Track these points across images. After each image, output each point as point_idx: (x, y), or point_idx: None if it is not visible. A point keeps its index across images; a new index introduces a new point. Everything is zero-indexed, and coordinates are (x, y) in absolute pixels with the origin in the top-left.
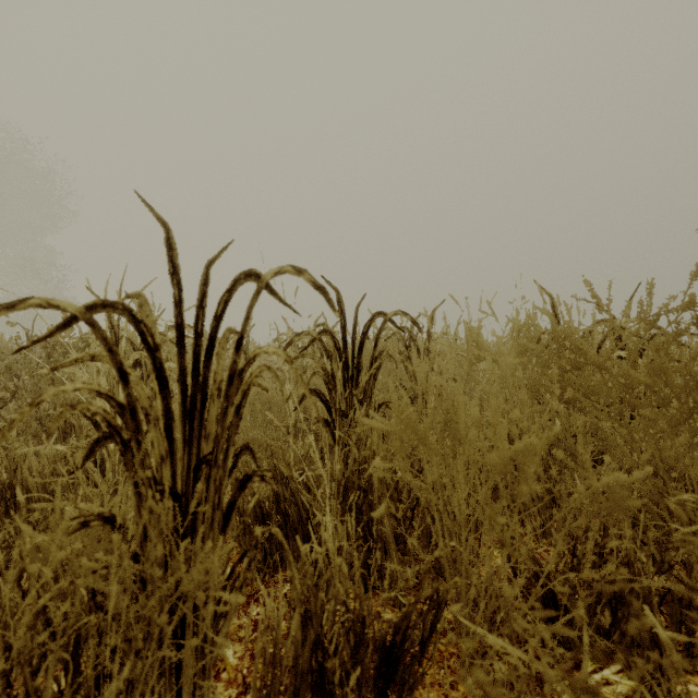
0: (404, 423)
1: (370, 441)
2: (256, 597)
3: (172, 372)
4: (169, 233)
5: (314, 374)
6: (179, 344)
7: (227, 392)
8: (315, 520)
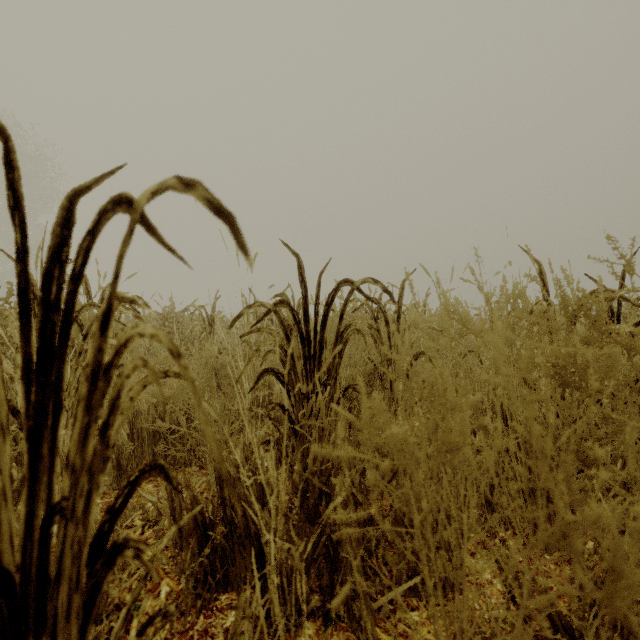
0: (380, 442)
1: (333, 435)
2: (191, 634)
3: (109, 349)
4: (8, 144)
5: (269, 352)
6: (22, 319)
7: (88, 399)
8: (264, 539)
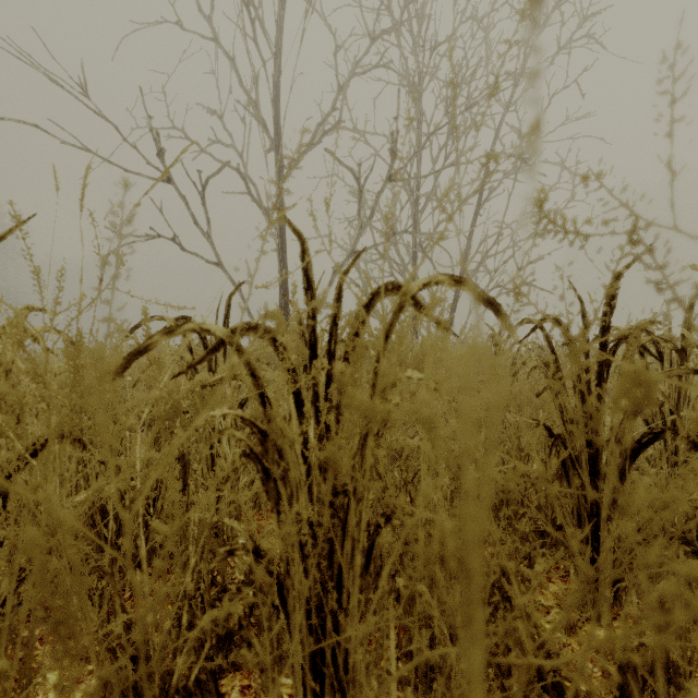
0: None
1: None
2: None
3: None
4: None
5: None
6: None
7: None
8: None
